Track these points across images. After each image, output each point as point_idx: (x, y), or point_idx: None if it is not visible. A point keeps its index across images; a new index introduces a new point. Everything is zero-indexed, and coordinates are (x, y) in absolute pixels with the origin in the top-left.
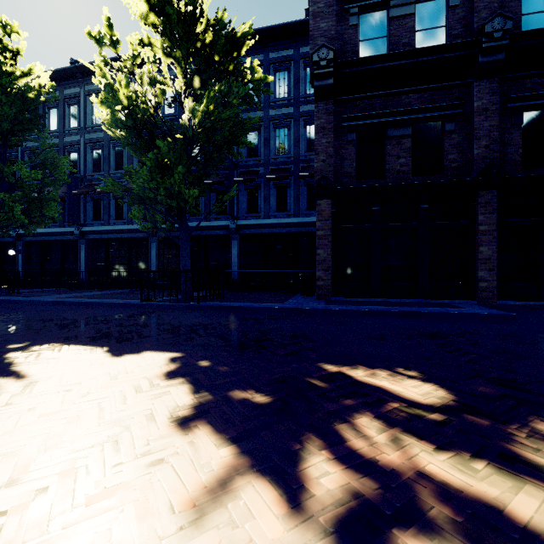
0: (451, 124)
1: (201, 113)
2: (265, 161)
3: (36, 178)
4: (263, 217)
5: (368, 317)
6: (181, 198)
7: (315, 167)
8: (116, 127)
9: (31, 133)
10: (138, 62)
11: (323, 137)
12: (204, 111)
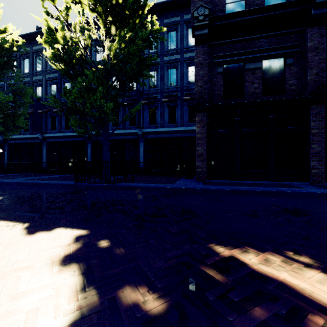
0: (291, 59)
1: (116, 50)
2: (161, 90)
3: (9, 100)
4: (160, 127)
5: (236, 195)
6: (102, 110)
7: (195, 91)
8: (56, 61)
9: (8, 72)
10: (70, 12)
11: (200, 70)
12: (117, 48)
